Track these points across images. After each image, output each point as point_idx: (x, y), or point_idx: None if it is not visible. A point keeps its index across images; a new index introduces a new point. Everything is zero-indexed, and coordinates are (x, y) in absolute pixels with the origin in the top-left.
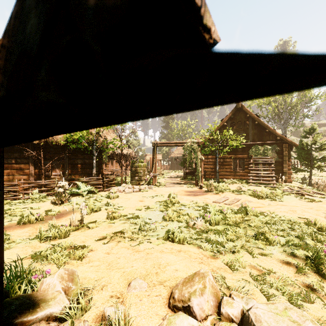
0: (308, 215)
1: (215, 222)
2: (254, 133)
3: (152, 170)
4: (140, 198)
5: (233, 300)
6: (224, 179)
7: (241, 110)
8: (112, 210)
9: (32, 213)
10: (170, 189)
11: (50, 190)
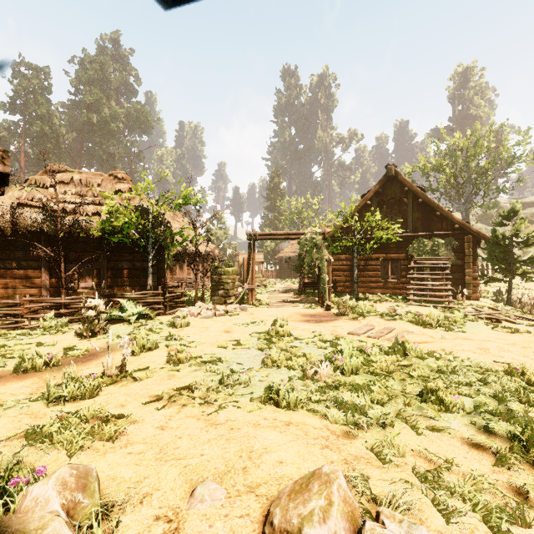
0: (510, 357)
1: (351, 369)
2: (417, 217)
3: (247, 279)
4: (226, 327)
5: (383, 530)
6: (367, 293)
7: (395, 179)
8: (177, 347)
9: (39, 354)
10: (277, 311)
11: (75, 313)
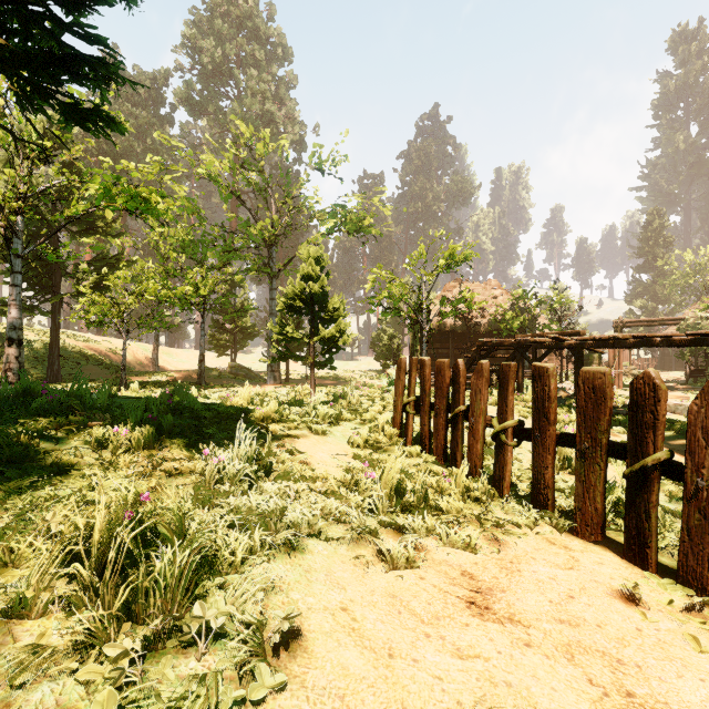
0: None
1: None
2: None
3: (612, 365)
4: None
5: None
6: None
7: None
8: None
9: None
10: None
11: None
